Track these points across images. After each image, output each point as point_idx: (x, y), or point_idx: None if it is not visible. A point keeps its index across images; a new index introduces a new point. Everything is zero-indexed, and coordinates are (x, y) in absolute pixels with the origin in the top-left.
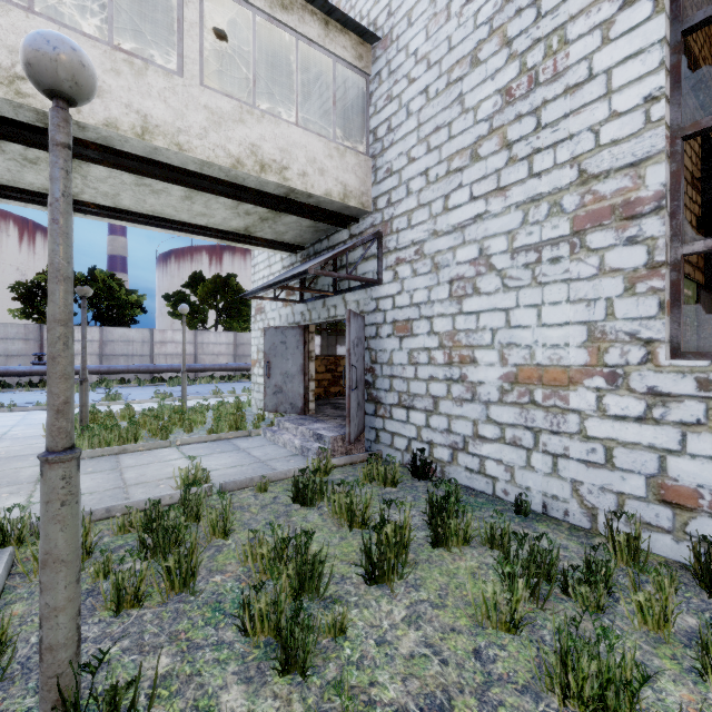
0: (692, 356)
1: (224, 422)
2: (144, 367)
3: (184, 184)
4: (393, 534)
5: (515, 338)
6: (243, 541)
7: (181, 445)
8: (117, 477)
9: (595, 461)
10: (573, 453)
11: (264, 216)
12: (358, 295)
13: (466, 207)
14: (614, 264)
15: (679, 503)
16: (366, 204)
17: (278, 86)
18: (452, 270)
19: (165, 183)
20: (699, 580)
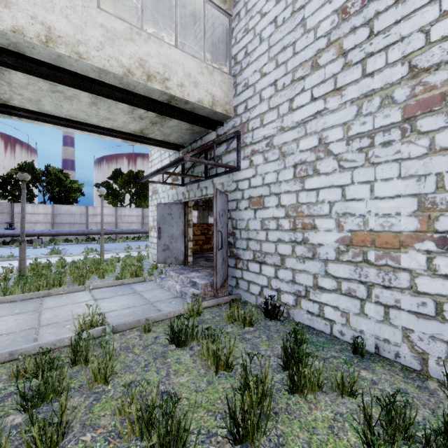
0: None
1: (126, 271)
2: (81, 231)
3: (88, 90)
4: (254, 385)
5: (350, 209)
6: (121, 386)
7: (93, 289)
8: (35, 318)
9: (426, 313)
10: (404, 305)
11: (153, 120)
12: (223, 179)
13: (308, 106)
14: (445, 143)
15: None
16: (229, 111)
17: (165, 29)
18: (296, 157)
19: (73, 89)
20: None
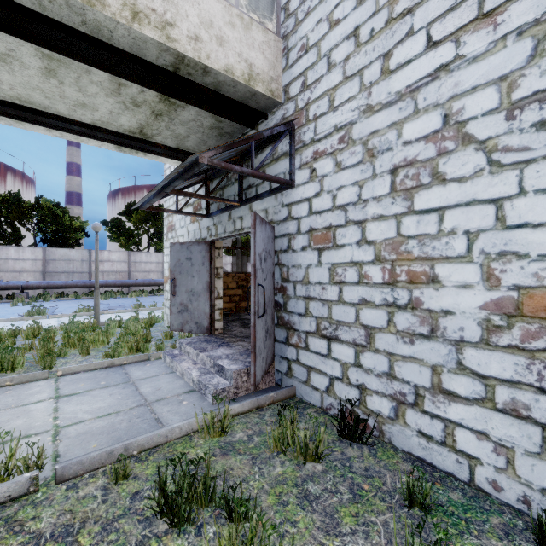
0: None
1: (122, 343)
2: (80, 283)
3: (27, 37)
4: None
5: (516, 244)
6: None
7: (64, 375)
8: None
9: None
10: None
11: (156, 109)
12: (267, 202)
13: (420, 60)
14: None
15: None
16: (276, 92)
17: None
18: (395, 155)
19: (4, 38)
20: None
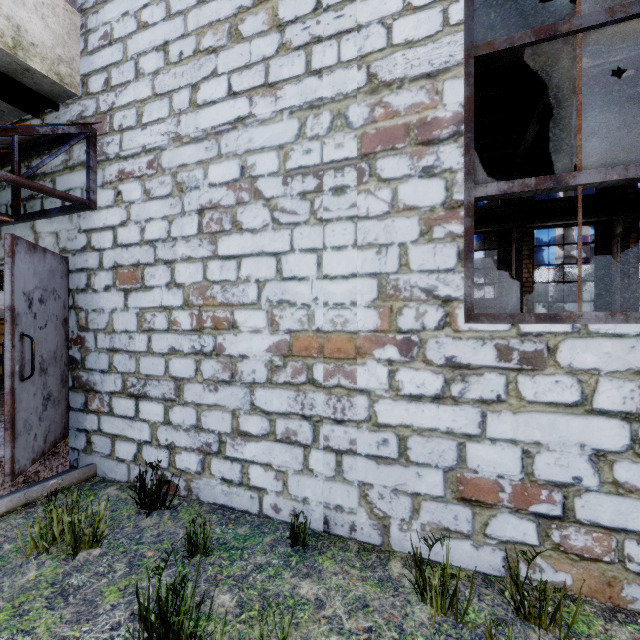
0: (486, 319)
1: None
2: None
3: None
4: None
5: (289, 294)
6: None
7: None
8: None
9: (387, 455)
10: (361, 447)
11: None
12: (58, 223)
13: (223, 105)
14: (409, 200)
15: (479, 499)
16: (68, 79)
17: None
18: (202, 195)
19: None
20: (517, 609)
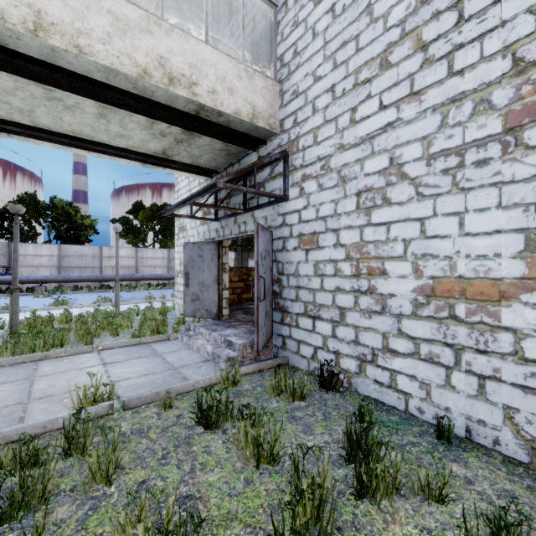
0: None
1: (146, 326)
2: (93, 277)
3: (93, 96)
4: (309, 490)
5: (432, 249)
6: (128, 488)
7: (103, 350)
8: (24, 389)
9: None
10: (506, 376)
11: (178, 137)
12: (266, 211)
13: (375, 117)
14: None
15: None
16: (273, 125)
17: (194, 25)
18: (359, 182)
19: (75, 96)
20: None
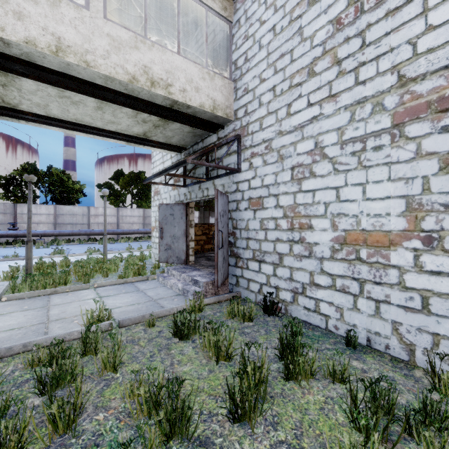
0: None
1: (130, 270)
2: (83, 231)
3: (94, 95)
4: (252, 372)
5: (344, 210)
6: (129, 374)
7: (98, 287)
8: (44, 314)
9: (413, 307)
10: (393, 300)
11: (156, 123)
12: (224, 180)
13: (304, 112)
14: (430, 148)
15: None
16: (229, 114)
17: (168, 34)
18: (293, 160)
19: (80, 95)
20: None
